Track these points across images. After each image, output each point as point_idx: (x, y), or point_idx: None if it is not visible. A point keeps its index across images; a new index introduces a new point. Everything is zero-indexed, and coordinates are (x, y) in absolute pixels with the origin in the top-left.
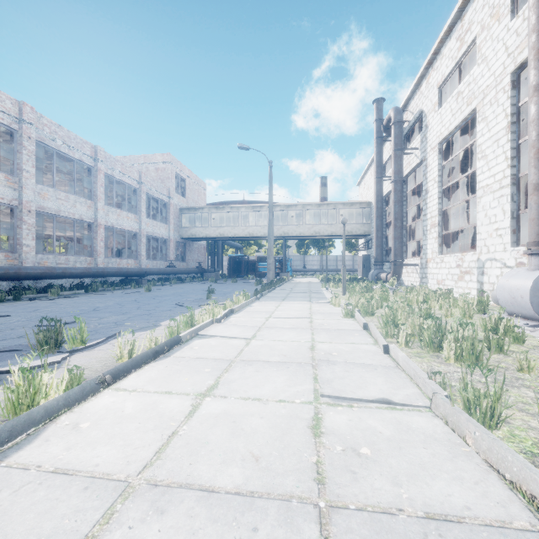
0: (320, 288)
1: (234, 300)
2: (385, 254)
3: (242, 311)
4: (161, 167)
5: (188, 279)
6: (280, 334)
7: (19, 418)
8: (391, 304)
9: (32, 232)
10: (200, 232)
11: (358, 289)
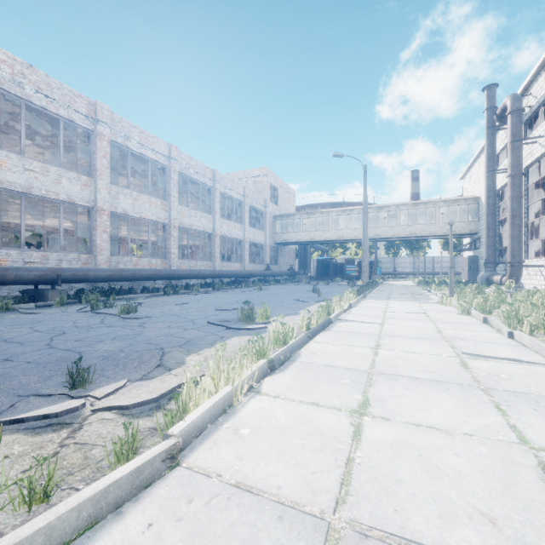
0: (420, 290)
1: (345, 297)
2: (498, 255)
3: (357, 306)
4: (258, 180)
5: (282, 280)
6: (405, 323)
7: (292, 344)
8: (512, 302)
9: (176, 243)
10: (291, 237)
11: (467, 291)
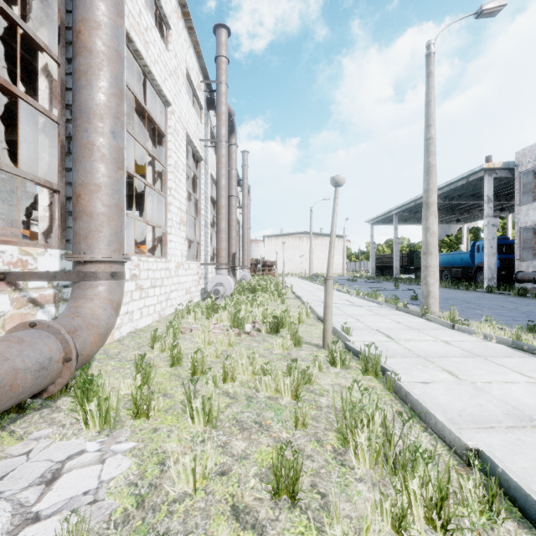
0: None
1: None
2: None
3: None
4: None
5: None
6: None
7: None
8: None
9: None
10: None
11: None
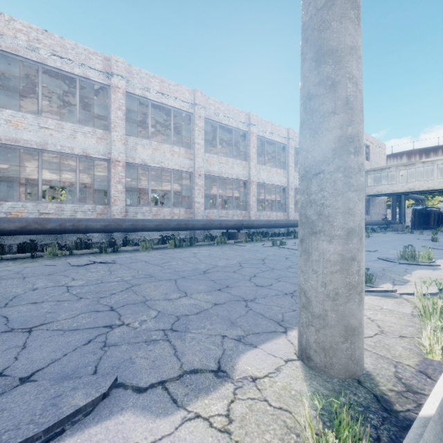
0: None
1: None
2: None
3: None
4: None
5: (376, 229)
6: None
7: None
8: None
9: (292, 200)
10: (385, 189)
11: None
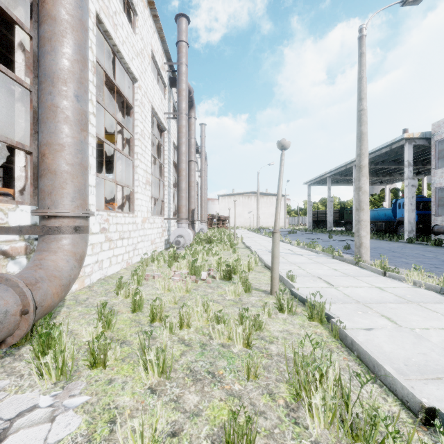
0: None
1: None
2: None
3: None
4: None
5: None
6: None
7: None
8: None
9: None
10: None
11: None
